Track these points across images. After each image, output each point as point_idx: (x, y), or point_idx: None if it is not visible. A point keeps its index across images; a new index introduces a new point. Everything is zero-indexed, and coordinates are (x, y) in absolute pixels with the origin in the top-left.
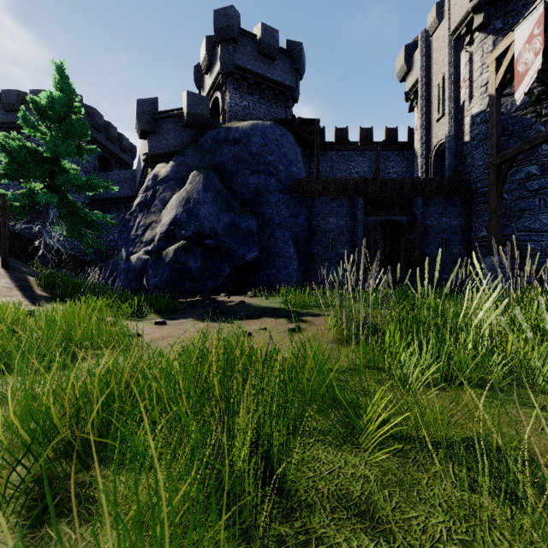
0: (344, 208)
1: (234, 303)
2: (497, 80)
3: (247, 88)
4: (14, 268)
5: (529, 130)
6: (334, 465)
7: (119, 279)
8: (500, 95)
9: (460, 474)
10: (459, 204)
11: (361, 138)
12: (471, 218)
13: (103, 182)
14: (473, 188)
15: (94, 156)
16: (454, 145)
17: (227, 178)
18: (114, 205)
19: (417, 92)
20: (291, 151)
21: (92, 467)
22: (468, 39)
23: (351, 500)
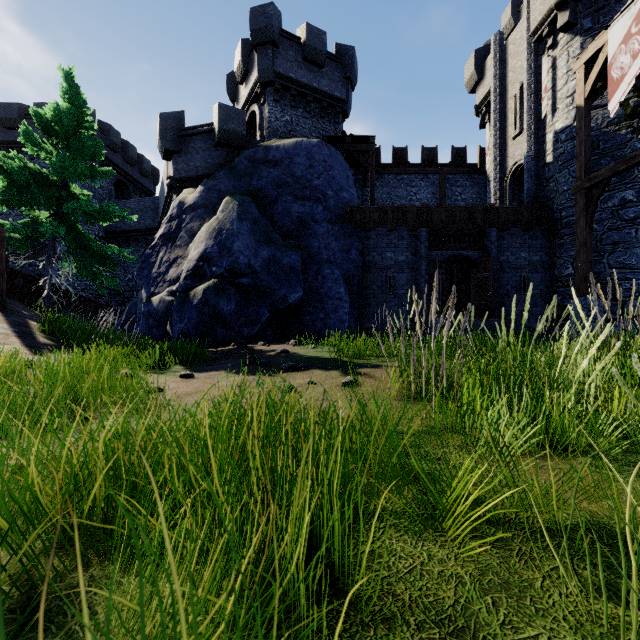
0: (404, 241)
1: (274, 353)
2: (586, 89)
3: (290, 100)
4: (12, 311)
5: (624, 148)
6: (414, 560)
7: (138, 325)
8: (590, 106)
9: (584, 573)
10: (540, 236)
11: (424, 159)
12: (554, 253)
13: (119, 210)
14: (557, 218)
15: (110, 181)
16: (534, 167)
17: (266, 205)
18: (133, 239)
19: (489, 104)
20: (341, 173)
21: (94, 562)
22: (551, 42)
23: (443, 611)
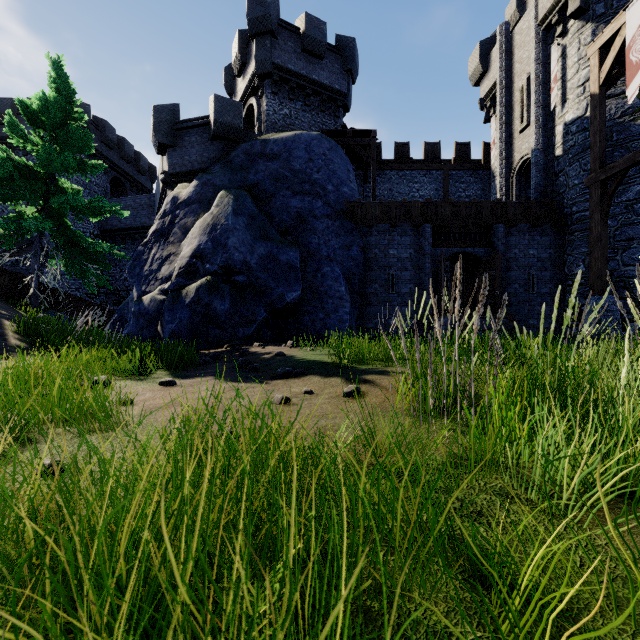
0: (408, 238)
1: (269, 355)
2: (601, 75)
3: (289, 93)
4: None
5: (639, 139)
6: None
7: (128, 325)
8: (605, 94)
9: None
10: (549, 232)
11: (426, 155)
12: (564, 250)
13: (109, 205)
14: (567, 213)
15: (105, 178)
16: (542, 161)
17: (263, 200)
18: (129, 237)
19: (495, 97)
20: (342, 167)
21: None
22: (561, 29)
23: None
